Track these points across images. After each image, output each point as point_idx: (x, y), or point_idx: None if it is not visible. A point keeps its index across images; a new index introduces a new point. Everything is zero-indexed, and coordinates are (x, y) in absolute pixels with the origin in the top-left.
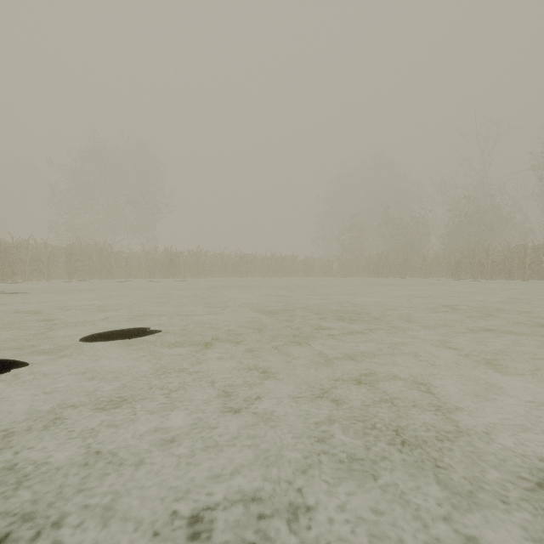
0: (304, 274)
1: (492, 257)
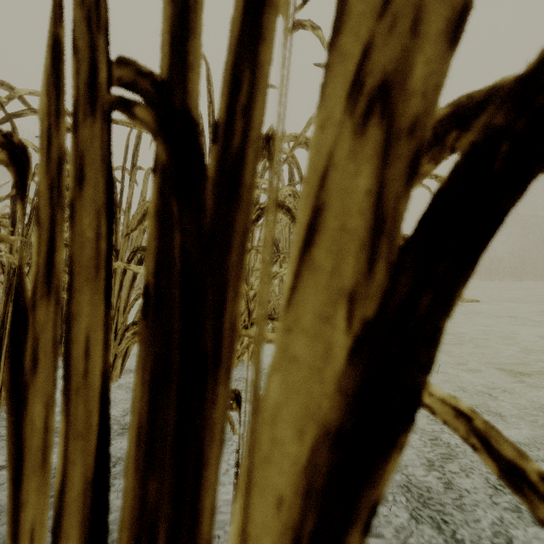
0: None
1: None
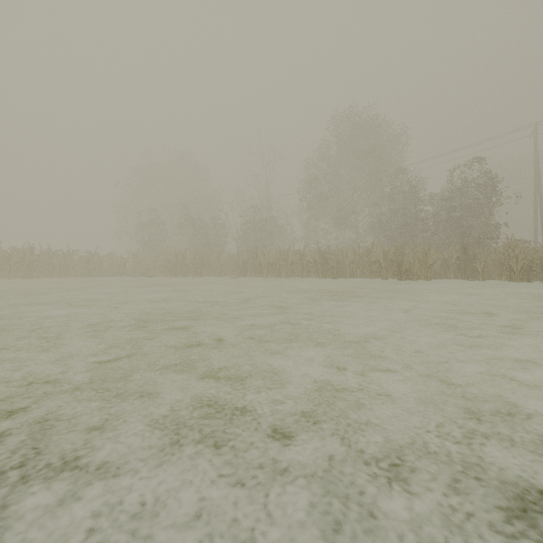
0: (87, 273)
1: (267, 258)
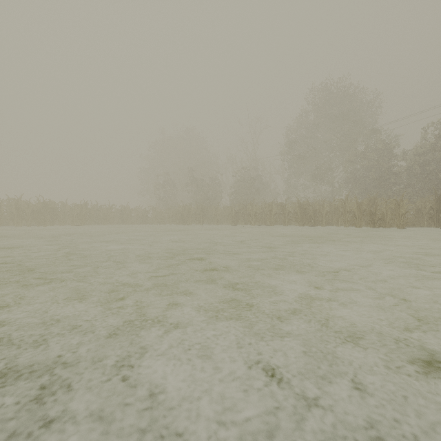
0: (121, 221)
1: (255, 209)
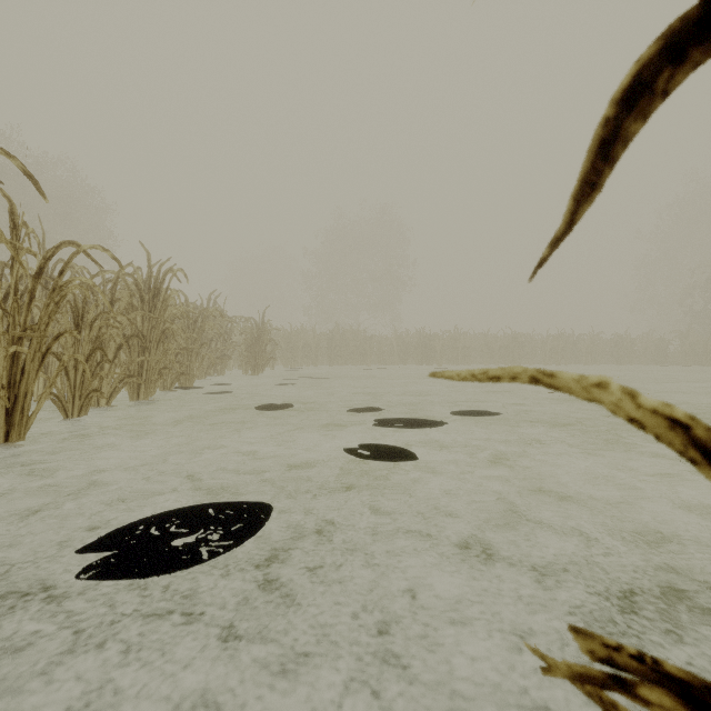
0: (614, 360)
1: None
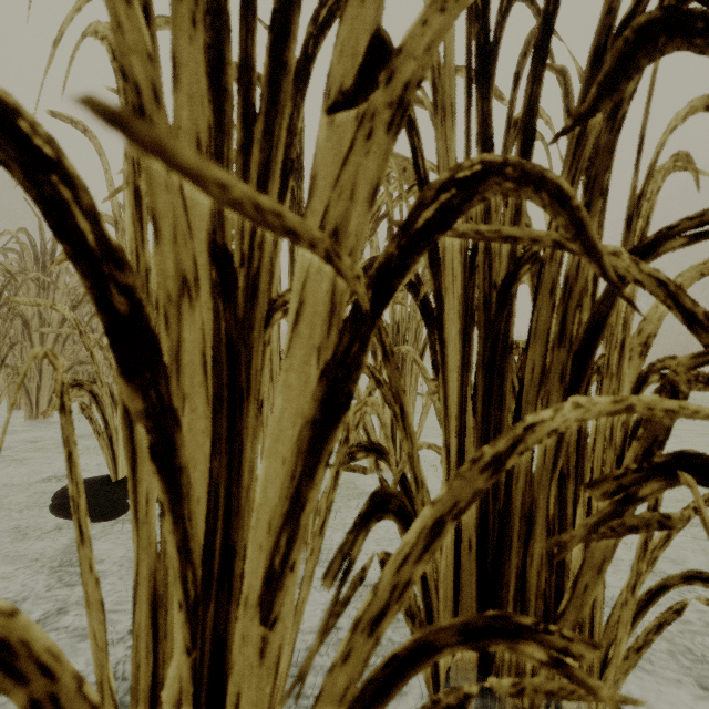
0: None
1: None
